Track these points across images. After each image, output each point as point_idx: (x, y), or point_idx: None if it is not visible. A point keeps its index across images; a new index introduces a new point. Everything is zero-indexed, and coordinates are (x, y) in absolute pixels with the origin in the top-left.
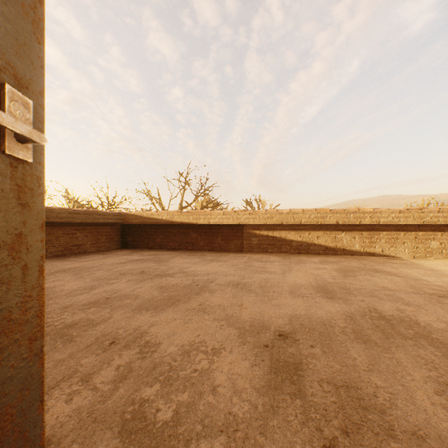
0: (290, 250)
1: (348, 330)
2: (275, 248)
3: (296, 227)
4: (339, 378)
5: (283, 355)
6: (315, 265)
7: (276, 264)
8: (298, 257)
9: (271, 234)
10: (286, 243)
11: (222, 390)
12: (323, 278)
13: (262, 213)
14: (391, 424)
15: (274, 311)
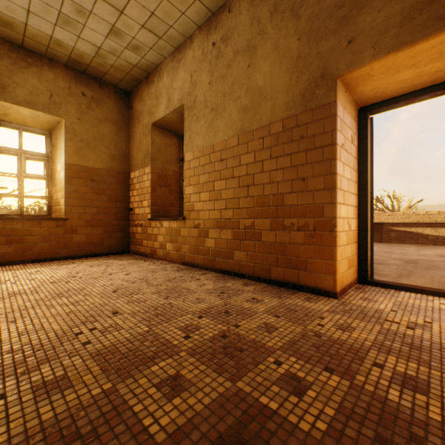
0: (426, 242)
1: (442, 261)
2: (411, 240)
3: (432, 224)
4: (429, 264)
5: (410, 262)
6: (444, 250)
7: (412, 248)
8: (432, 246)
9: (408, 230)
10: (422, 237)
11: (390, 262)
12: (444, 253)
13: (400, 214)
14: (440, 267)
15: (408, 257)
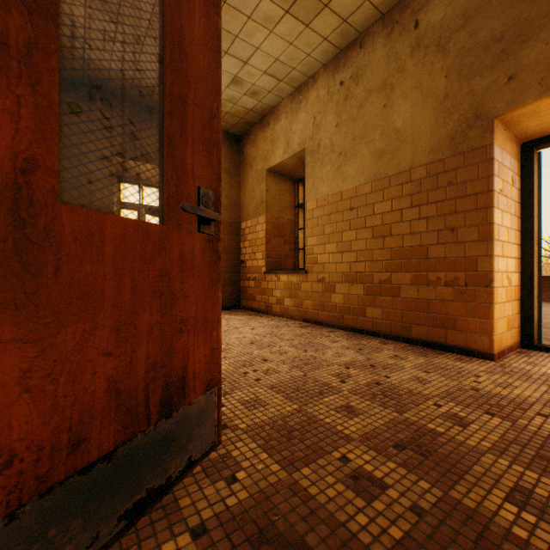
0: None
1: None
2: None
3: None
4: None
5: None
6: None
7: None
8: None
9: None
10: None
11: None
12: None
13: None
14: None
15: None
